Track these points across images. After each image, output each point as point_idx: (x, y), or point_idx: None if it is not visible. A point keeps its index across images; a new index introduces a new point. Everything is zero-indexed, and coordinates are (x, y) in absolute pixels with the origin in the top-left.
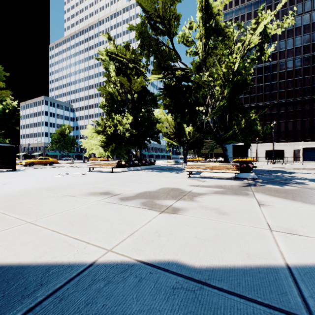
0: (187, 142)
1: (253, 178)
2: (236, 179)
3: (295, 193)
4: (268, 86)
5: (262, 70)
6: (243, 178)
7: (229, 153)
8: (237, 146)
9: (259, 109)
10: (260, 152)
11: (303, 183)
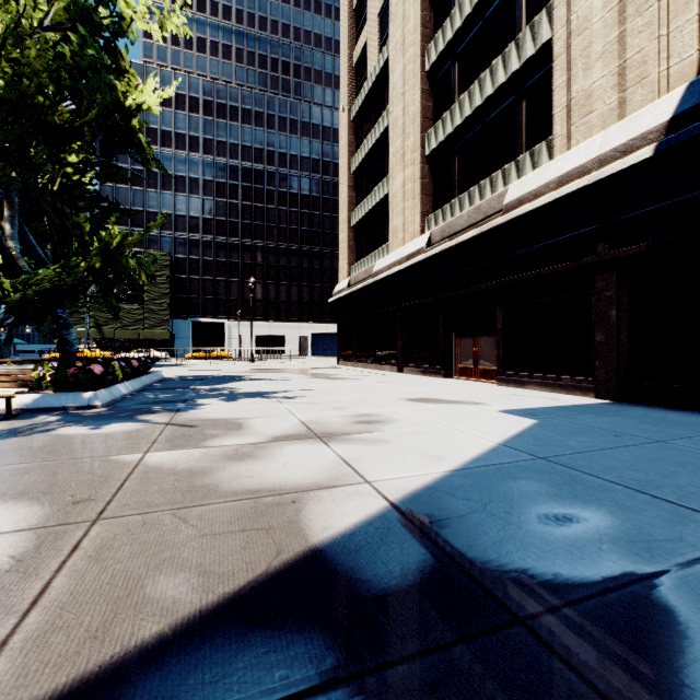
0: (6, 302)
1: (88, 405)
2: (19, 415)
3: (79, 451)
4: (261, 211)
5: (251, 175)
6: (56, 410)
7: (185, 341)
8: (203, 325)
9: (246, 252)
10: (247, 339)
11: (194, 408)
